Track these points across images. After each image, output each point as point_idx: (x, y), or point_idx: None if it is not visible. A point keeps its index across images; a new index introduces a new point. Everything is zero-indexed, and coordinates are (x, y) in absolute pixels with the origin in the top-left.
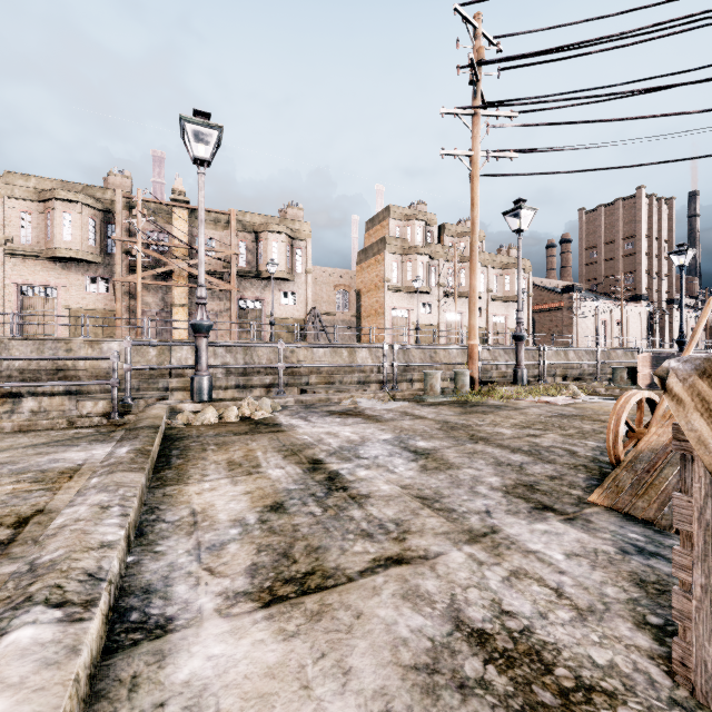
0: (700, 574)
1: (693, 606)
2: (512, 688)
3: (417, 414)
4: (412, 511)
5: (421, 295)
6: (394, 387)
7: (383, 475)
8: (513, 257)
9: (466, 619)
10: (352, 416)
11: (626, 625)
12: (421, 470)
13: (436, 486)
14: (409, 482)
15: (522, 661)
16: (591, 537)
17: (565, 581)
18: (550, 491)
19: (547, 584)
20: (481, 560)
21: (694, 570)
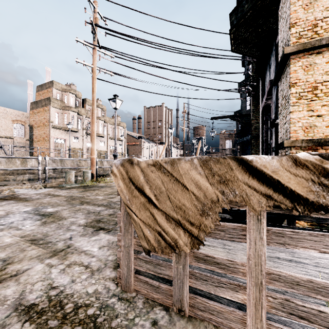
0: (123, 241)
1: (121, 254)
2: (35, 328)
3: (56, 194)
4: (21, 249)
5: (73, 132)
6: (46, 181)
7: (11, 233)
8: (119, 121)
9: (25, 302)
10: (7, 200)
11: (110, 270)
12: (41, 224)
13: (46, 231)
14: (29, 233)
15: (49, 310)
16: (114, 237)
17: (93, 260)
18: (106, 221)
19: (84, 264)
20: (53, 264)
21: (122, 240)
